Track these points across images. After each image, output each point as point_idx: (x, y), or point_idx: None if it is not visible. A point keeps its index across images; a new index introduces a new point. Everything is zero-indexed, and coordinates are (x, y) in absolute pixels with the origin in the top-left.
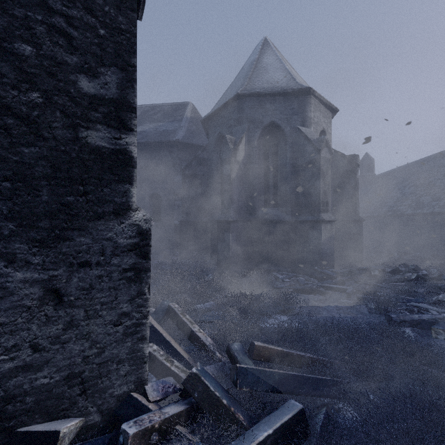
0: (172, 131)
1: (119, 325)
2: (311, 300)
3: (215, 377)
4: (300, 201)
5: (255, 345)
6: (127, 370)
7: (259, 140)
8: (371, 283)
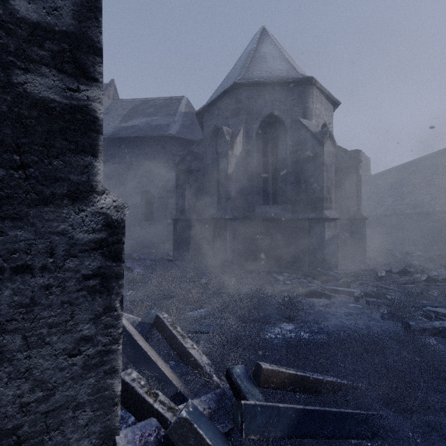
0: (166, 125)
1: (77, 355)
2: (317, 304)
3: (212, 412)
4: (301, 198)
5: (262, 368)
6: (89, 418)
7: (258, 132)
8: (379, 285)
